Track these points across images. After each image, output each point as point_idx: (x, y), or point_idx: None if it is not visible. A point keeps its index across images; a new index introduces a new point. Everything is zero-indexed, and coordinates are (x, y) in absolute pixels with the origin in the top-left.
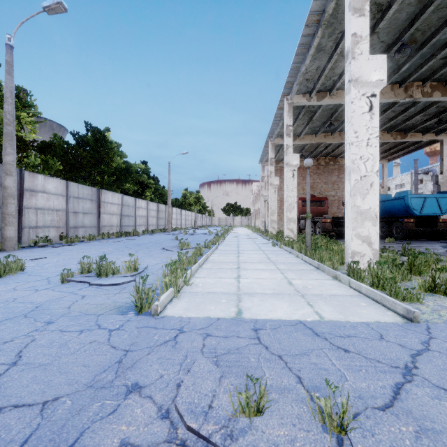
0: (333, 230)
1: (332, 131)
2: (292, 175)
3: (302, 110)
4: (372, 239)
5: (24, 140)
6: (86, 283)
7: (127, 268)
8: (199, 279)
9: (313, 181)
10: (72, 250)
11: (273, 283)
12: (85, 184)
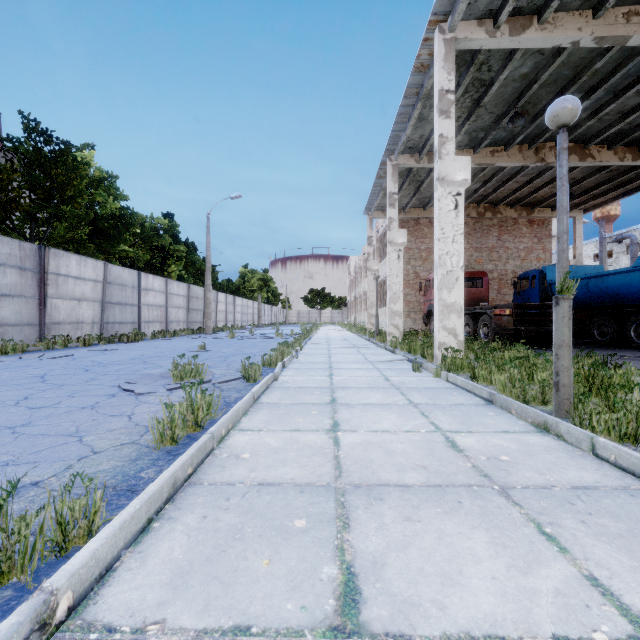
0: (518, 330)
1: (508, 142)
2: (455, 205)
3: (466, 73)
4: None
5: None
6: None
7: None
8: None
9: None
10: None
11: None
12: (19, 237)
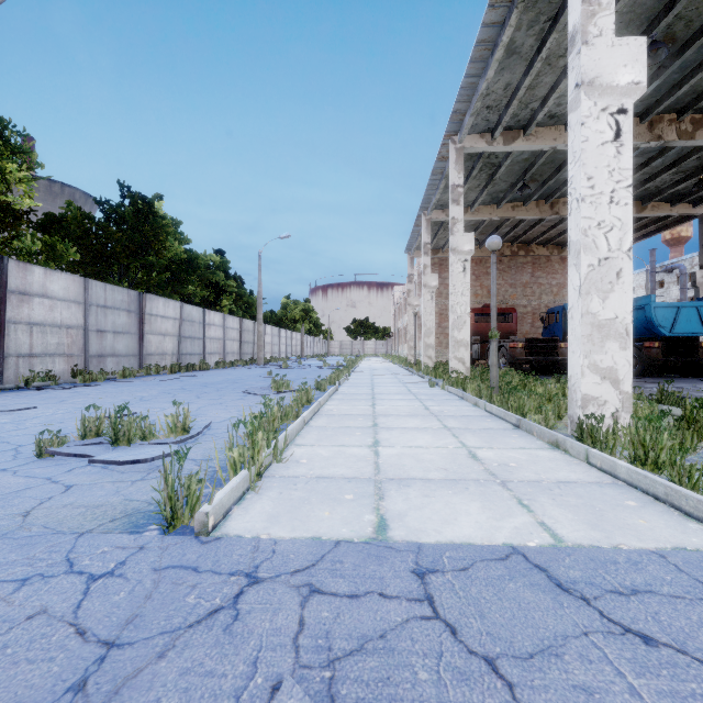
0: (528, 360)
1: (526, 199)
2: (463, 269)
3: (477, 162)
4: (620, 374)
5: (13, 209)
6: (86, 459)
7: (169, 428)
8: (302, 449)
9: None
10: (89, 394)
11: (442, 457)
12: (119, 284)
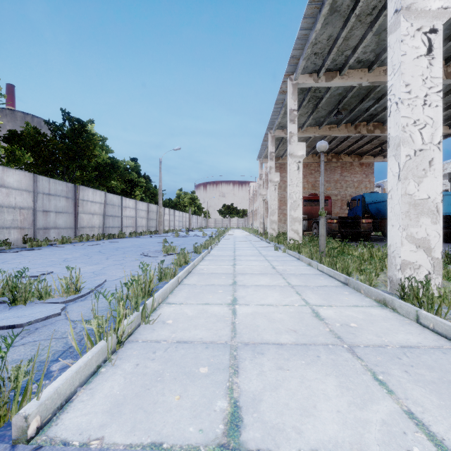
0: (340, 231)
1: (338, 123)
2: (297, 168)
3: (307, 95)
4: (432, 244)
5: None
6: None
7: (63, 288)
8: (171, 308)
9: (315, 179)
10: (28, 256)
11: (290, 317)
12: (61, 179)
